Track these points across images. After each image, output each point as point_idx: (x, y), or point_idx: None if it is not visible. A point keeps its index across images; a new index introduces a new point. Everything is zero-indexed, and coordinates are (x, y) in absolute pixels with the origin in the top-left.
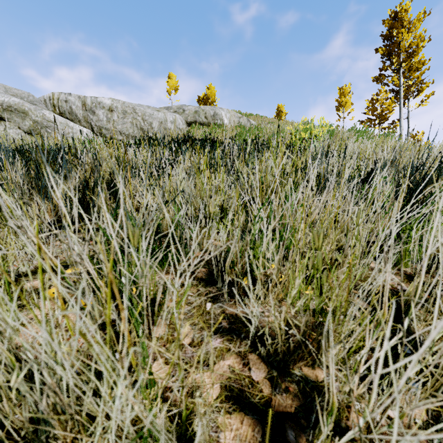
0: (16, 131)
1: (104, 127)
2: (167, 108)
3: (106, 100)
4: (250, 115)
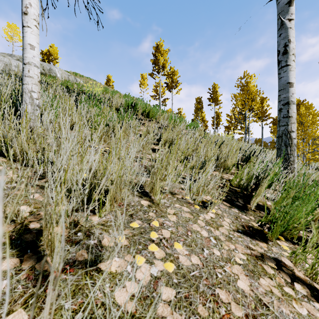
0: None
1: None
2: (10, 55)
3: None
4: (82, 76)
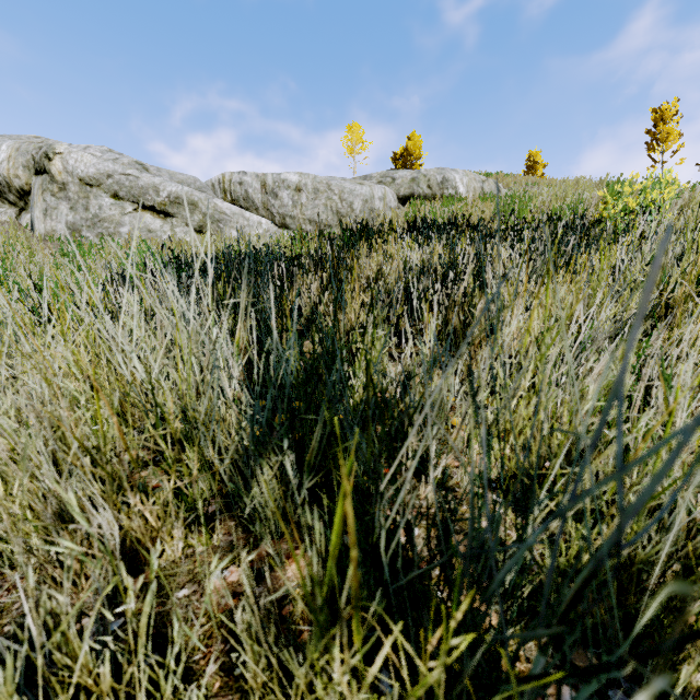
0: (183, 230)
1: (289, 215)
2: (364, 178)
3: (292, 176)
4: (487, 174)
